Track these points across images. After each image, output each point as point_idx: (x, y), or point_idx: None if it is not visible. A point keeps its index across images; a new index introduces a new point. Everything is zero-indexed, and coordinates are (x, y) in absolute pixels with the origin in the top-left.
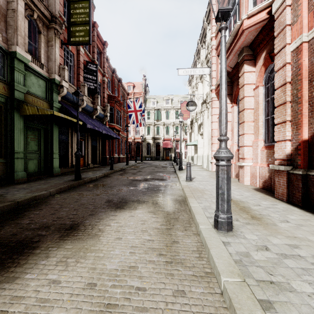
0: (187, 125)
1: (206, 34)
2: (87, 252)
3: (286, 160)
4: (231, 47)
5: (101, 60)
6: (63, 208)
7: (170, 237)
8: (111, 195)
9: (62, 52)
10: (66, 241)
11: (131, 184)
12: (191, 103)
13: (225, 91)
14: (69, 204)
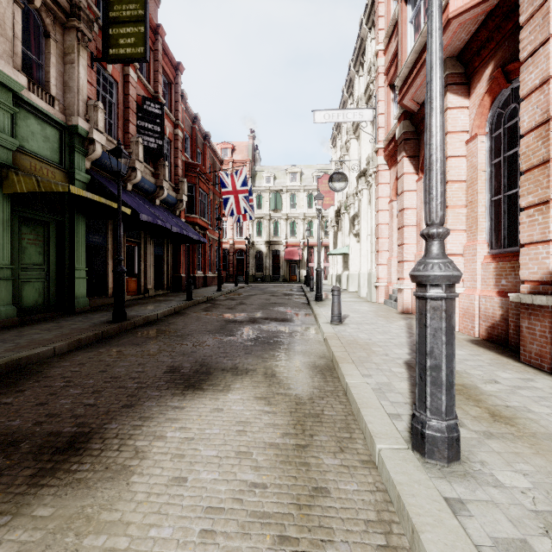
0: (329, 219)
1: (366, 49)
2: (85, 535)
3: (550, 284)
4: (421, 59)
5: (171, 97)
6: (70, 389)
7: (305, 475)
8: (179, 355)
9: (92, 75)
10: (43, 491)
11: (224, 331)
12: (337, 176)
13: (441, 115)
14: (87, 377)
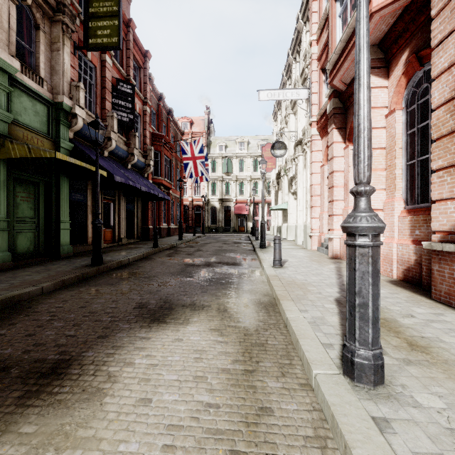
0: (271, 180)
1: (302, 39)
2: (63, 449)
3: None
4: (348, 46)
5: (140, 80)
6: (54, 322)
7: (252, 396)
8: (146, 294)
9: (75, 61)
10: (29, 411)
11: (184, 273)
12: (278, 144)
13: (368, 90)
14: (69, 312)
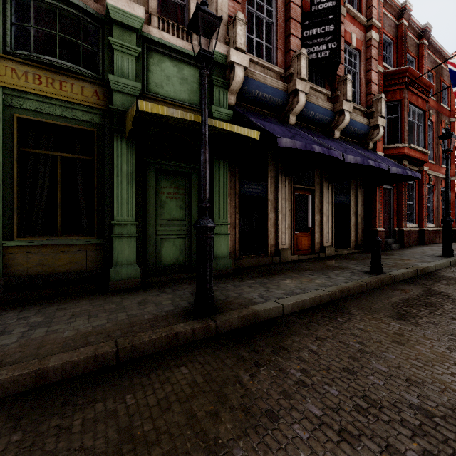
0: None
1: None
2: None
3: None
4: None
5: None
6: None
7: None
8: None
9: None
10: None
11: None
12: None
13: None
14: None
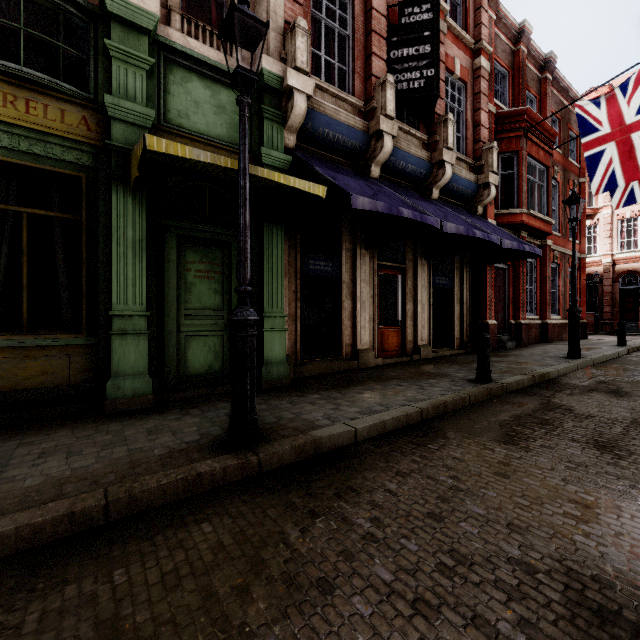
0: None
1: None
2: None
3: None
4: None
5: (465, 7)
6: None
7: None
8: None
9: None
10: None
11: None
12: None
13: None
14: None
